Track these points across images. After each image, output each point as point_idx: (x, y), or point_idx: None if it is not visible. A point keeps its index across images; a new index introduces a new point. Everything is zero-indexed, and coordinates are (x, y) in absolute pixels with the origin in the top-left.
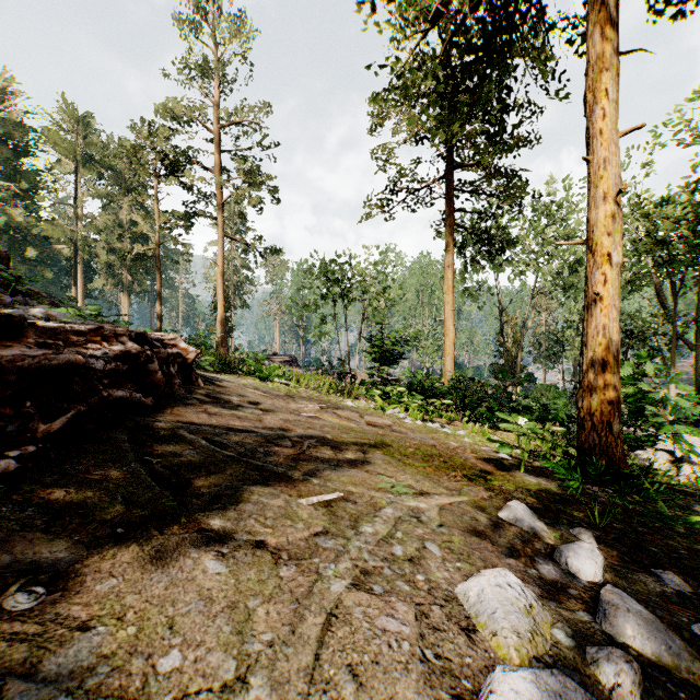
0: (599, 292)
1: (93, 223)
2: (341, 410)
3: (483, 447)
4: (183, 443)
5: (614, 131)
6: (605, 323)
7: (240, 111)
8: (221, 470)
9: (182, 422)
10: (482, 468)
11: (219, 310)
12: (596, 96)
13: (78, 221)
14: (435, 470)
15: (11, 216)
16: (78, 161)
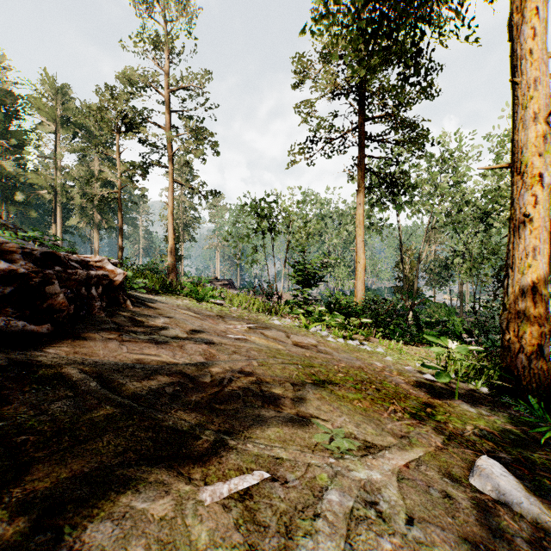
0: (529, 213)
1: (69, 173)
2: (269, 330)
3: (406, 367)
4: (61, 388)
5: (542, 52)
6: (534, 244)
7: (186, 79)
8: (96, 435)
9: (79, 354)
10: (417, 396)
11: (169, 242)
12: (524, 17)
13: (57, 171)
14: (372, 404)
15: (3, 166)
16: (57, 123)
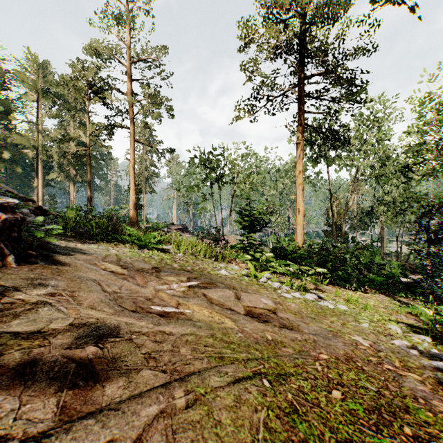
0: None
1: (49, 135)
2: (214, 288)
3: (396, 342)
4: None
5: None
6: None
7: (145, 51)
8: None
9: None
10: None
11: (131, 192)
12: None
13: (39, 134)
14: None
15: None
16: (39, 93)
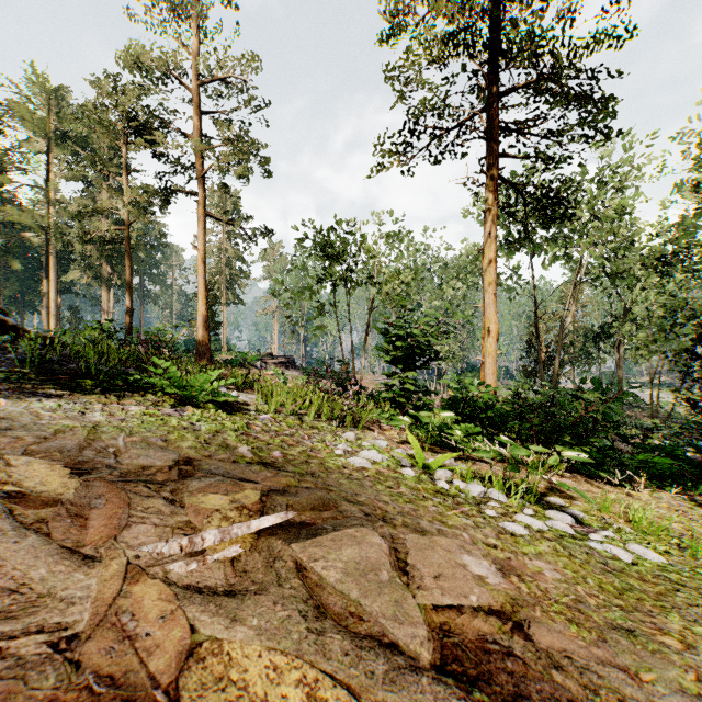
0: None
1: (67, 208)
2: (331, 530)
3: None
4: None
5: None
6: None
7: (222, 63)
8: None
9: None
10: None
11: (200, 302)
12: None
13: (50, 206)
14: None
15: None
16: (50, 139)
